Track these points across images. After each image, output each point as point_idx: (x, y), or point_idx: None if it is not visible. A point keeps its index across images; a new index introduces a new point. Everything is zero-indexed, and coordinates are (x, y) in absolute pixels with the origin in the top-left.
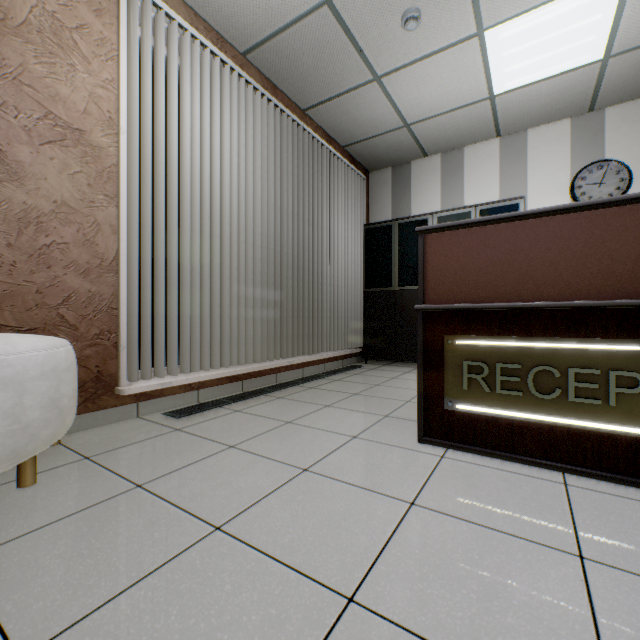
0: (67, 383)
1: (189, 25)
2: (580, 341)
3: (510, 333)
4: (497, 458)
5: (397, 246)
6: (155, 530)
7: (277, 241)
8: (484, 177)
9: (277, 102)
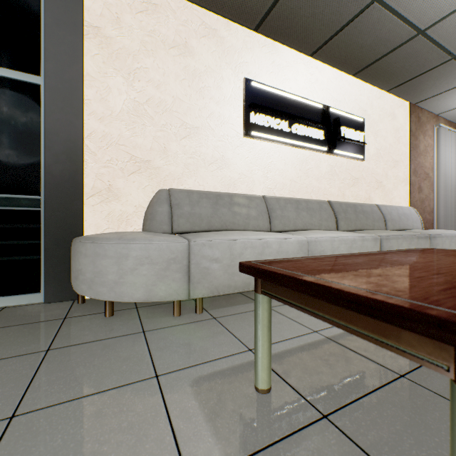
0: None
1: (449, 127)
2: None
3: None
4: None
5: None
6: None
7: None
8: None
9: None
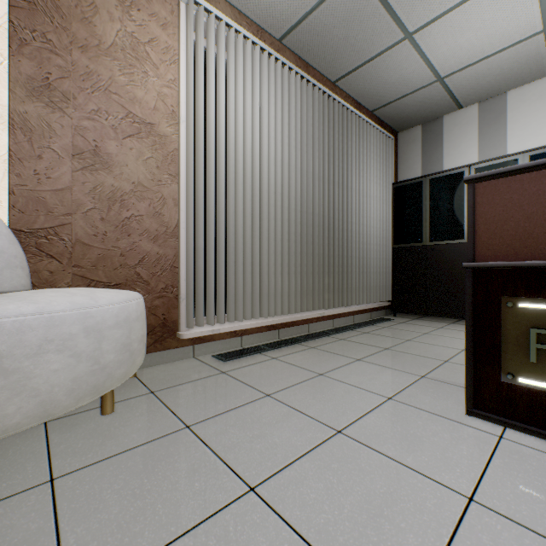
0: (136, 330)
1: (234, 22)
2: None
3: None
4: None
5: (428, 202)
6: (196, 479)
7: (309, 204)
8: (533, 120)
9: (309, 78)
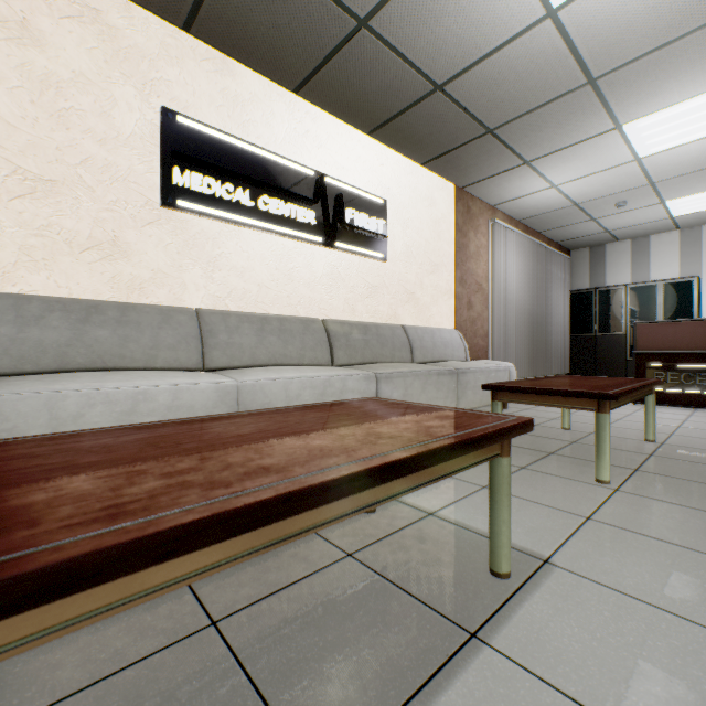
0: None
1: (507, 225)
2: (701, 364)
3: (674, 362)
4: (668, 406)
5: (597, 306)
6: None
7: (531, 313)
8: (666, 257)
9: (531, 238)
